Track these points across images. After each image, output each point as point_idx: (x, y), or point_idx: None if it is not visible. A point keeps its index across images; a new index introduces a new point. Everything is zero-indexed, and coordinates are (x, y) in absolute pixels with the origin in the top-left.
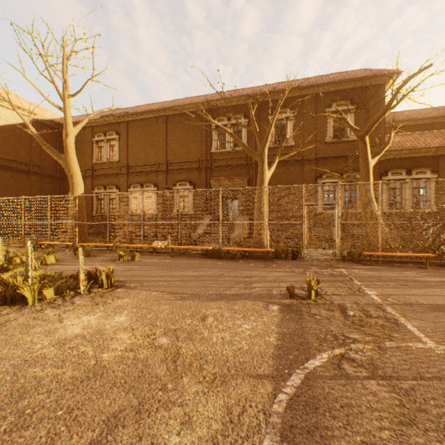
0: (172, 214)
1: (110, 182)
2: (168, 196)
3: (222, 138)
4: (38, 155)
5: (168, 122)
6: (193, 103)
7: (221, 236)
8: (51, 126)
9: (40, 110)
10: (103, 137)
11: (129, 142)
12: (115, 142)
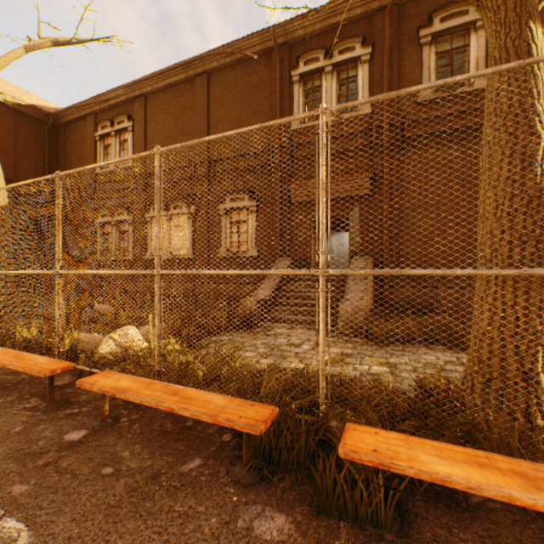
0: (217, 257)
1: (121, 204)
2: (124, 177)
3: (313, 99)
4: (10, 162)
5: (211, 85)
6: (255, 35)
7: (322, 341)
8: (35, 117)
9: (15, 91)
10: (110, 128)
11: (148, 131)
12: (127, 136)
